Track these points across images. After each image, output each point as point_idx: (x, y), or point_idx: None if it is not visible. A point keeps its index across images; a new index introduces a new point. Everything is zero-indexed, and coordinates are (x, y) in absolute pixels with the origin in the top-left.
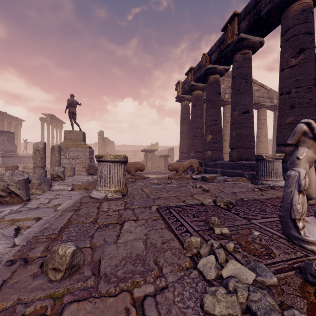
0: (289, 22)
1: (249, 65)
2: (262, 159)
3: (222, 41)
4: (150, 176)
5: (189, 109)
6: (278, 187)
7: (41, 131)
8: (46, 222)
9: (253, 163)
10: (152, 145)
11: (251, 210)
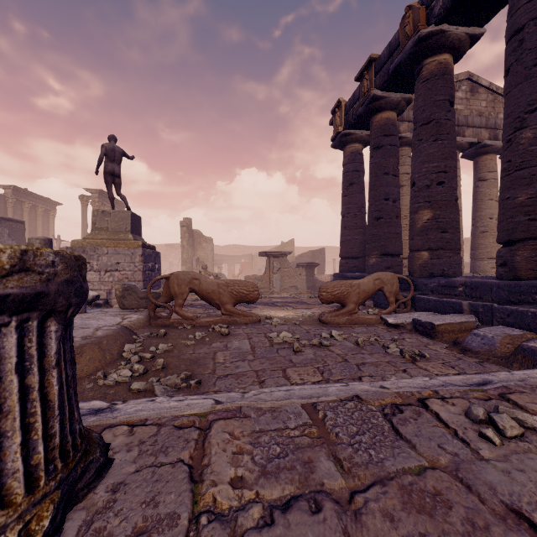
0: None
1: None
2: None
3: None
4: (273, 312)
5: (362, 162)
6: None
7: (82, 220)
8: None
9: None
10: (283, 244)
11: None
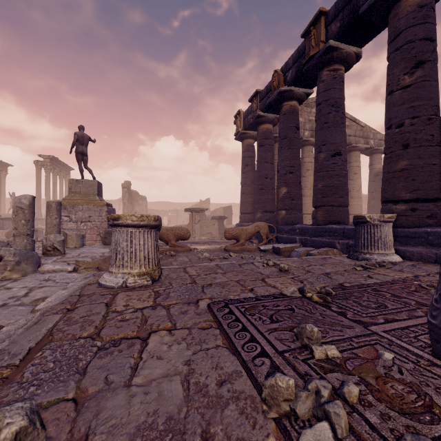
0: (401, 23)
1: (341, 87)
2: (365, 222)
3: (302, 51)
4: (198, 246)
5: (254, 151)
6: (389, 264)
7: (37, 181)
8: (4, 338)
9: (347, 228)
10: (202, 202)
11: (363, 305)
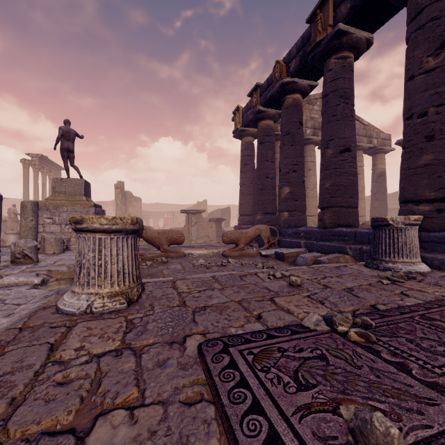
0: None
1: (350, 77)
2: (386, 225)
3: (307, 39)
4: (193, 251)
5: (253, 150)
6: (418, 275)
7: (24, 181)
8: None
9: (360, 232)
10: (199, 204)
11: (425, 348)
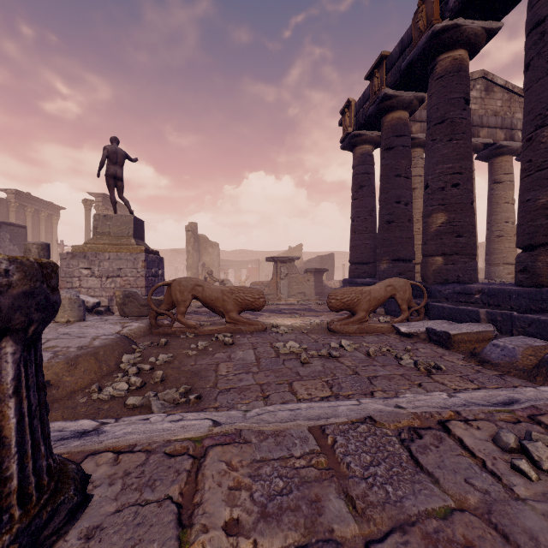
0: None
1: None
2: None
3: None
4: (280, 320)
5: (372, 164)
6: None
7: (85, 225)
8: None
9: None
10: (291, 249)
11: None
